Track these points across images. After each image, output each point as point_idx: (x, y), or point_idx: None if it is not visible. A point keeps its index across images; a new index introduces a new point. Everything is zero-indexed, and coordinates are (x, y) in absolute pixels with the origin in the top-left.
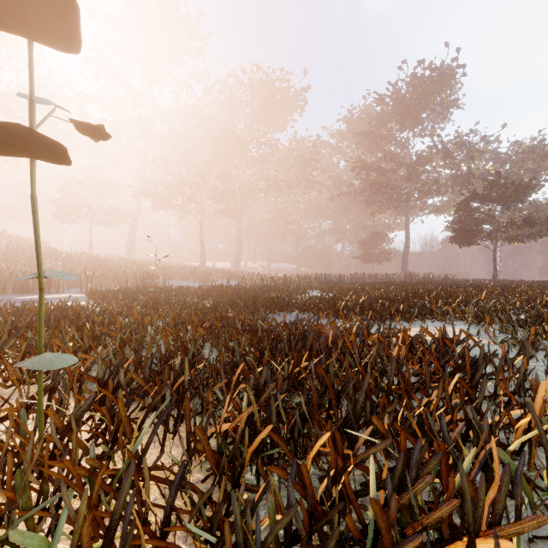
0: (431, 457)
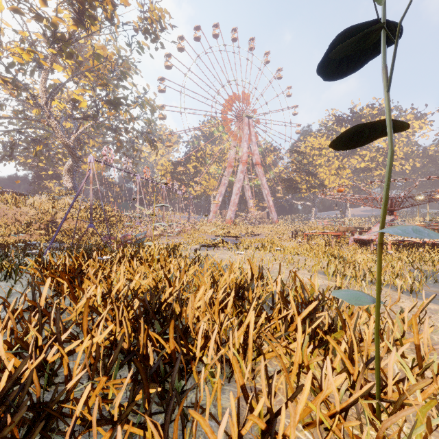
0: (189, 282)
